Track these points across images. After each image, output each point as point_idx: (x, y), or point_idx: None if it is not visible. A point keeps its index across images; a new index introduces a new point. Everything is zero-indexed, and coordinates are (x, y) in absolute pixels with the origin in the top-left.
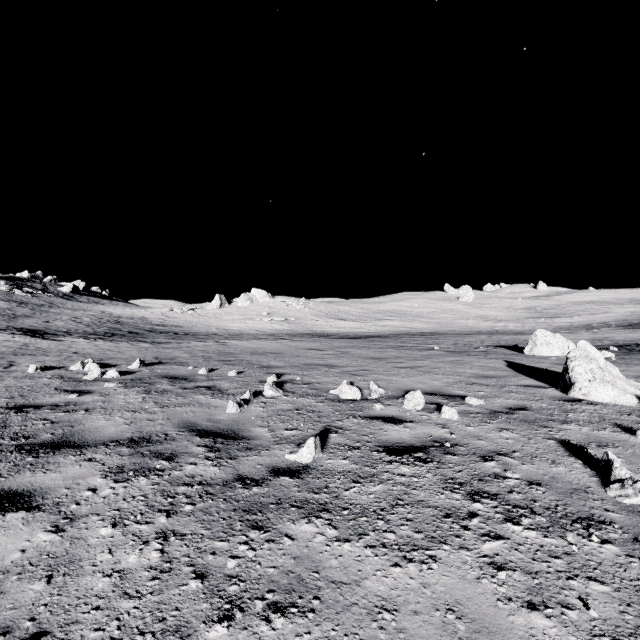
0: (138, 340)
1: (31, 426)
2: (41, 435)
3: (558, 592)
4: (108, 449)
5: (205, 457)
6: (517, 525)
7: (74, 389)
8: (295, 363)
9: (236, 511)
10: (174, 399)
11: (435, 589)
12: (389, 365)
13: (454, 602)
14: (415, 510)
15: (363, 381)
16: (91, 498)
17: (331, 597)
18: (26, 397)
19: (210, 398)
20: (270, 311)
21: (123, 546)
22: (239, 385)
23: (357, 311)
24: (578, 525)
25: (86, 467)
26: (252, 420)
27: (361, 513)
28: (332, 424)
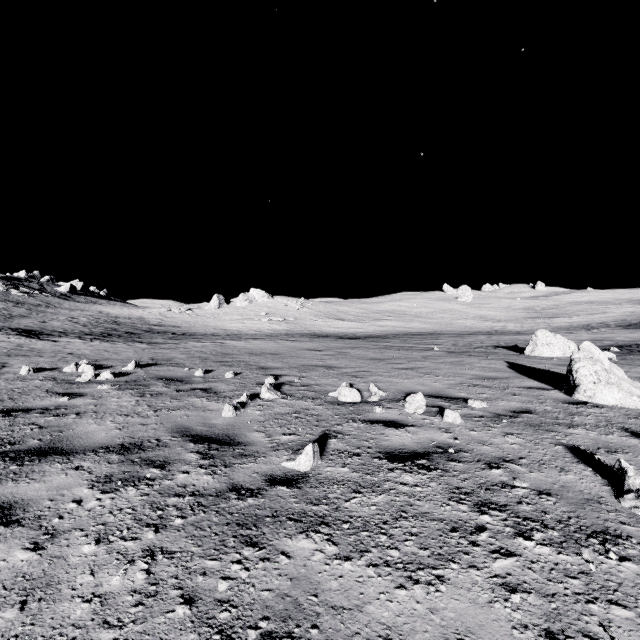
0: (135, 340)
1: (18, 431)
2: (28, 441)
3: (578, 618)
4: (97, 456)
5: (198, 465)
6: (529, 540)
7: (66, 392)
8: (293, 364)
9: (229, 525)
10: (168, 402)
11: (444, 615)
12: (389, 366)
13: (465, 631)
14: (420, 523)
15: (363, 383)
16: (75, 511)
17: (331, 625)
18: (16, 400)
19: (206, 401)
20: (269, 311)
21: (106, 566)
22: (236, 387)
23: (356, 311)
24: (593, 540)
25: (72, 476)
26: (248, 424)
27: (362, 527)
28: (331, 428)
